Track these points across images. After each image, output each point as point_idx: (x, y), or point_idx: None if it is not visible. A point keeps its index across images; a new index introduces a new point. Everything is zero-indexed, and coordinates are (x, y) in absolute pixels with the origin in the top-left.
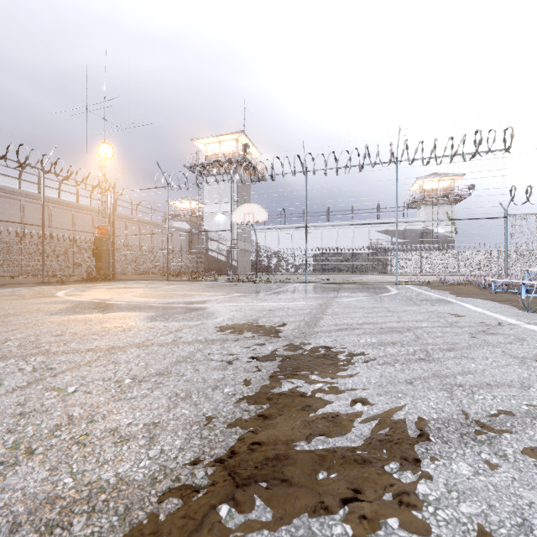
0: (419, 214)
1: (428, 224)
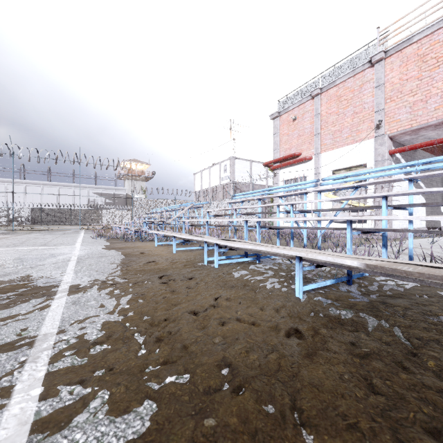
0: (125, 184)
1: (130, 192)
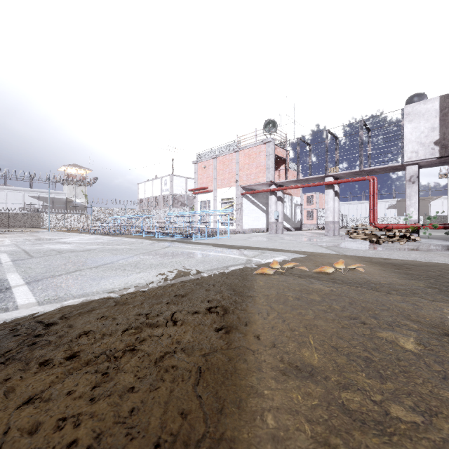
0: (64, 188)
1: (71, 196)
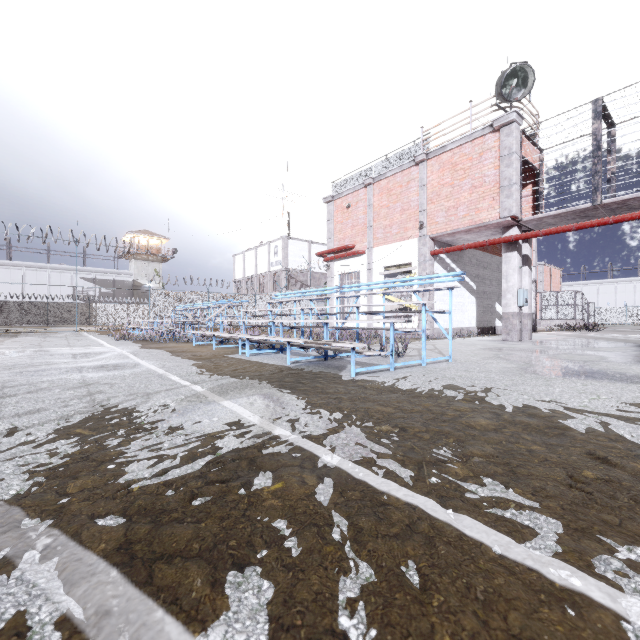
0: (131, 266)
1: (139, 278)
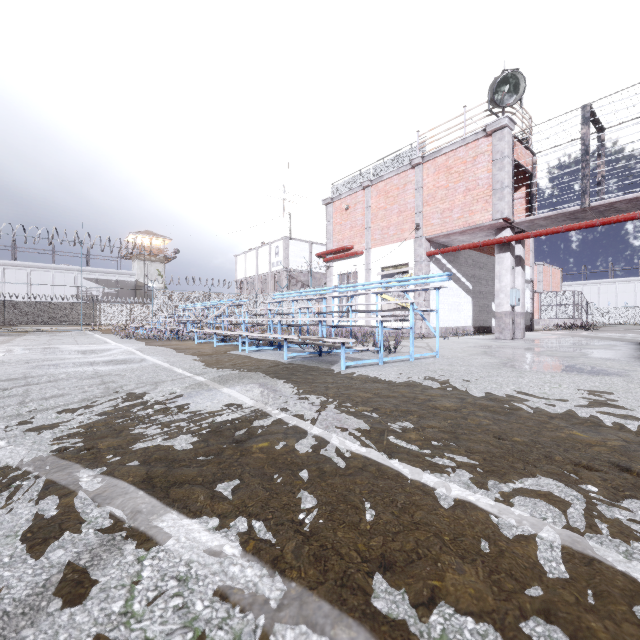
0: (134, 267)
1: (142, 278)
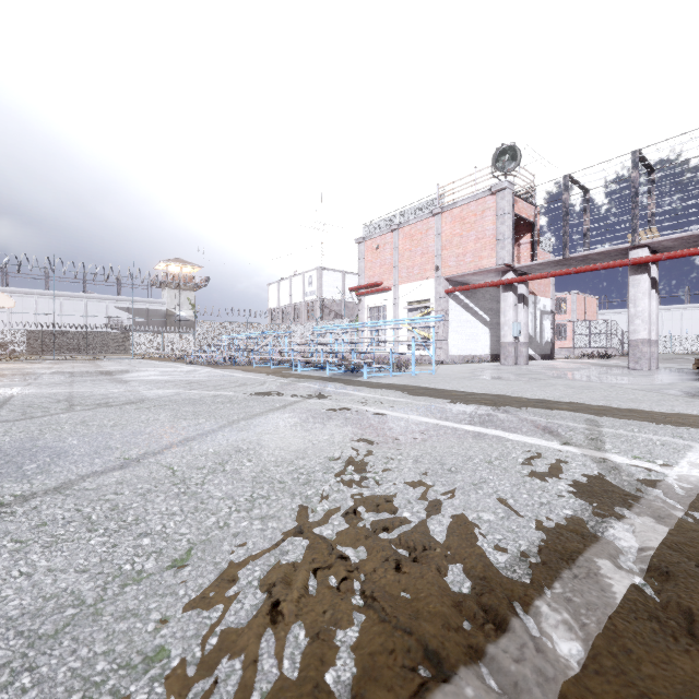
0: (164, 295)
1: (172, 306)
